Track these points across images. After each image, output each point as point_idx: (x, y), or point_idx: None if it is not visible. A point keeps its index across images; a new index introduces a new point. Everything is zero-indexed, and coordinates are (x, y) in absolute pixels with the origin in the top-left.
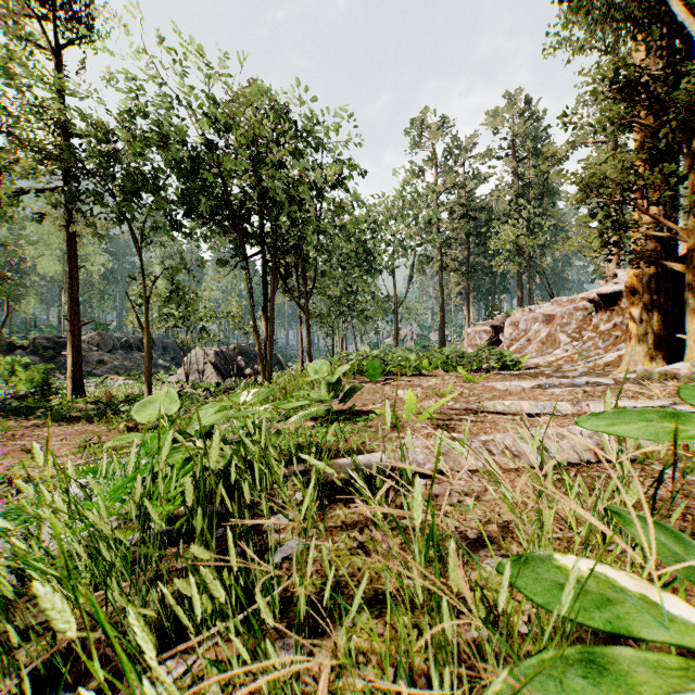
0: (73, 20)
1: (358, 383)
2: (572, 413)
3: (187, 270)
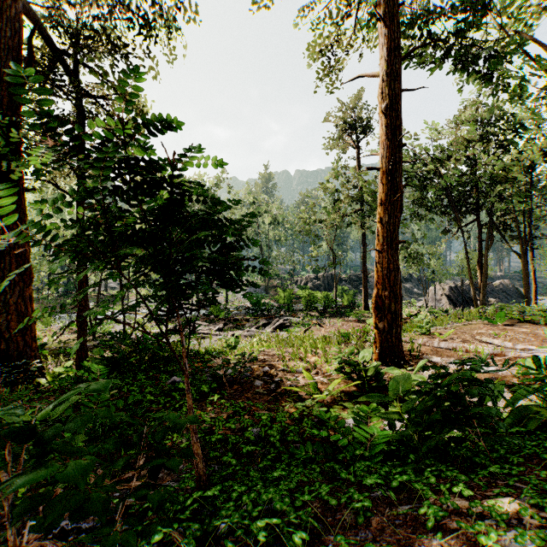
0: (363, 130)
1: (435, 323)
2: (510, 347)
3: (418, 243)
